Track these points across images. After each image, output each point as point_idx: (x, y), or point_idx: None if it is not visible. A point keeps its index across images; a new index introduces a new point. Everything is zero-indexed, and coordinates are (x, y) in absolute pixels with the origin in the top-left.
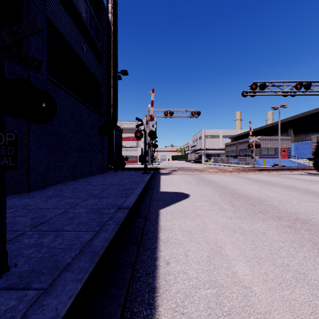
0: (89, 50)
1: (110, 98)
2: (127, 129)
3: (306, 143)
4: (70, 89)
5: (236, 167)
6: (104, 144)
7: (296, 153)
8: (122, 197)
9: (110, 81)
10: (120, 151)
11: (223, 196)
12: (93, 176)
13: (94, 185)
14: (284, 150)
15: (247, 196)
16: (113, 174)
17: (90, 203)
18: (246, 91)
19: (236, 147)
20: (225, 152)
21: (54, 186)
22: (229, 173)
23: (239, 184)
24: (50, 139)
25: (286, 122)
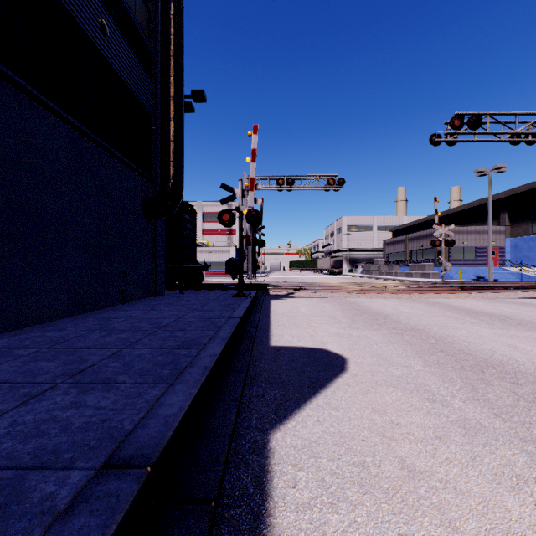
0: (120, 37)
1: (168, 143)
2: (212, 215)
3: (535, 239)
4: (65, 110)
5: (411, 283)
6: (157, 238)
7: (514, 256)
8: (157, 383)
9: (167, 109)
10: (194, 253)
11: (433, 363)
12: (131, 302)
13: (112, 331)
14: (492, 251)
15: (498, 365)
16: (174, 297)
17: (30, 420)
18: (439, 135)
19: (404, 247)
20: (384, 255)
21: (12, 332)
22: (405, 294)
23: (444, 322)
24: (2, 218)
25: (496, 201)
